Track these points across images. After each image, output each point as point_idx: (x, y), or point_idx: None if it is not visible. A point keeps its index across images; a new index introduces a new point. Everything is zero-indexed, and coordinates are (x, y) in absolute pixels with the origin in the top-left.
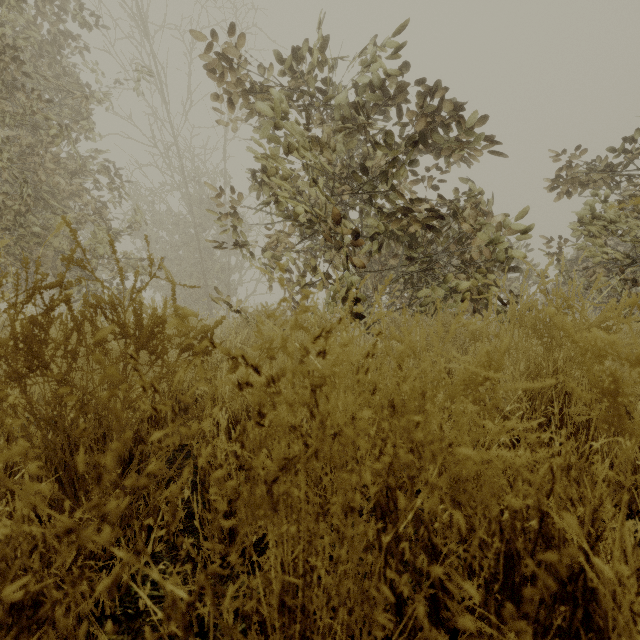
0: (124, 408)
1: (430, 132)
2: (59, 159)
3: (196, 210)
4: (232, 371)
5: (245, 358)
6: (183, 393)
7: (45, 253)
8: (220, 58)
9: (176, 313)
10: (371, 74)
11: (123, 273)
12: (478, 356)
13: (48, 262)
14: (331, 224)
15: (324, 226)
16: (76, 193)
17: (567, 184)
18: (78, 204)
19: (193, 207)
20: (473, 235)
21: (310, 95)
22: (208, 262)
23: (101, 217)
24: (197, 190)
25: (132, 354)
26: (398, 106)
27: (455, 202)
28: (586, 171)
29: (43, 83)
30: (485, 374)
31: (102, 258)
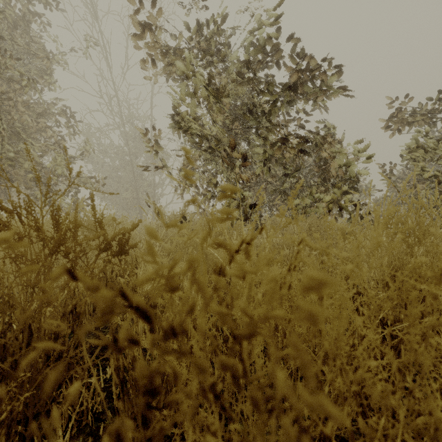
0: (39, 309)
1: (301, 83)
2: (28, 103)
3: (131, 143)
4: (103, 320)
5: (126, 296)
6: (112, 281)
7: (18, 172)
8: (145, 26)
9: (95, 217)
10: (257, 42)
11: (80, 188)
12: (353, 252)
13: (20, 179)
14: (228, 150)
15: (223, 151)
16: (42, 129)
17: (397, 123)
18: (43, 137)
19: (128, 141)
20: (332, 159)
21: (212, 54)
22: (139, 180)
23: (60, 146)
24: (131, 129)
25: (46, 257)
26: (277, 64)
27: (317, 136)
28: (411, 114)
29: (16, 48)
30: (432, 292)
31: (60, 176)
